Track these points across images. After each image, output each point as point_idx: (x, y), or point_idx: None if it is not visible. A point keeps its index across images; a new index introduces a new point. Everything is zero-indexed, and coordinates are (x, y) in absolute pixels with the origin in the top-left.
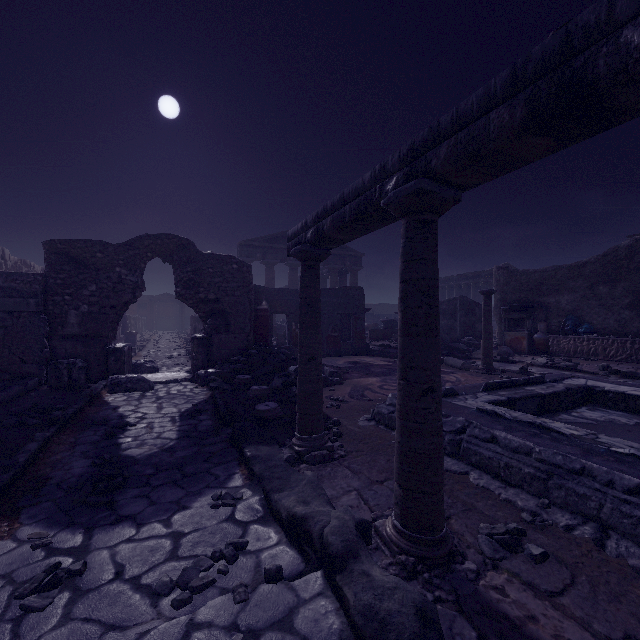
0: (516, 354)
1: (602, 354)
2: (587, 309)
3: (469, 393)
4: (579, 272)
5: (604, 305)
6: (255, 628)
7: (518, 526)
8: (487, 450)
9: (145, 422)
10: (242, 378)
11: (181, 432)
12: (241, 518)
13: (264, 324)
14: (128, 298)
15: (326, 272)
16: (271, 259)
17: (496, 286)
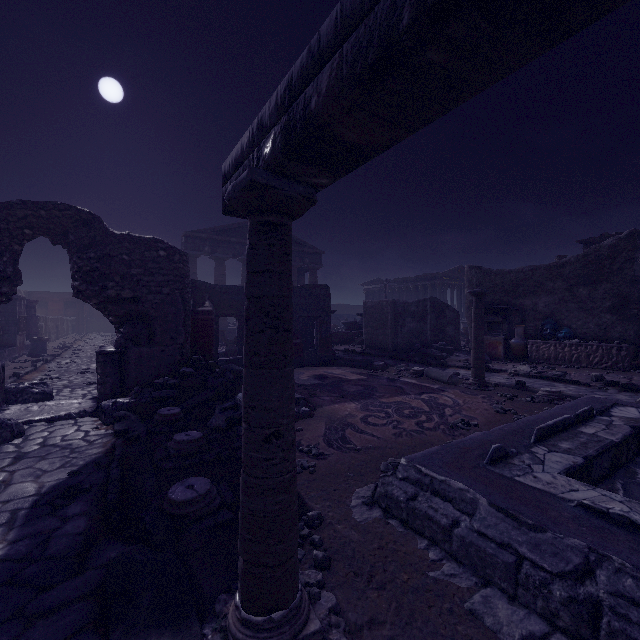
0: (492, 360)
1: (585, 361)
2: (566, 312)
3: (520, 449)
4: (558, 273)
5: (584, 308)
6: None
7: None
8: None
9: None
10: (166, 414)
11: (3, 566)
12: None
13: (207, 330)
14: None
15: None
16: (222, 254)
17: (468, 287)
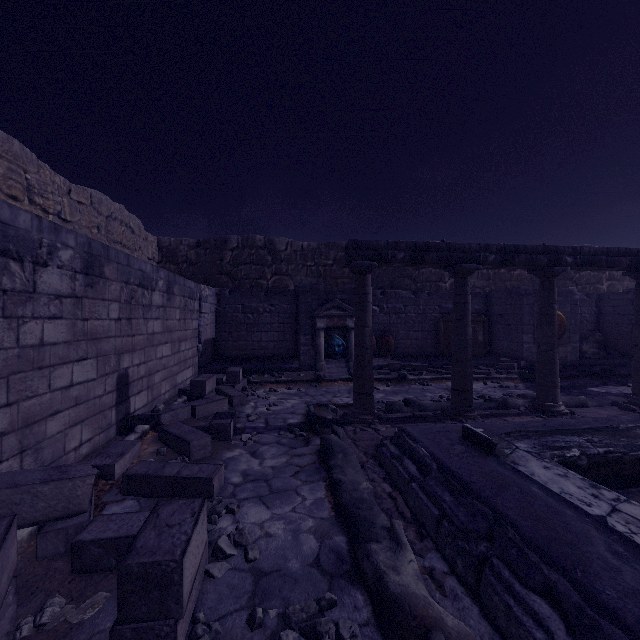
0: None
1: None
2: None
3: None
4: None
5: None
6: None
7: None
8: None
9: None
10: None
11: None
12: None
13: None
14: None
15: None
16: None
17: None
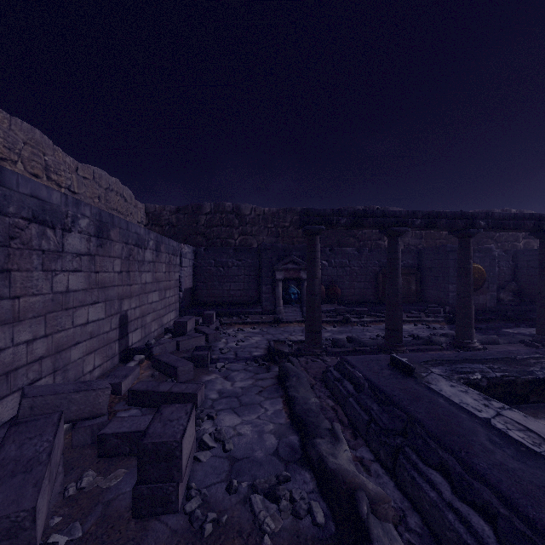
0: None
1: None
2: None
3: None
4: None
5: None
6: None
7: None
8: None
9: None
10: None
11: None
12: None
13: None
14: None
15: None
16: None
17: None
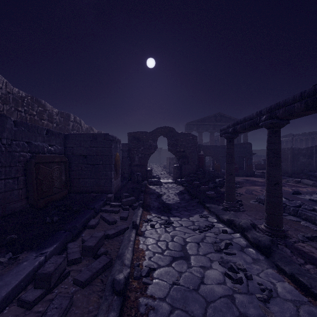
0: None
1: None
2: None
3: (308, 194)
4: None
5: None
6: (222, 239)
7: (316, 235)
8: (310, 213)
9: (166, 195)
10: (196, 183)
11: (180, 198)
12: (210, 221)
13: (201, 161)
14: (153, 151)
15: None
16: (201, 130)
17: None
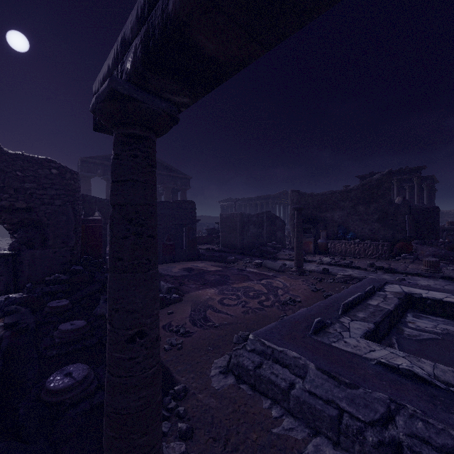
0: (306, 254)
1: (363, 254)
2: (351, 222)
3: (333, 320)
4: (347, 196)
5: (362, 219)
6: None
7: None
8: None
9: None
10: (55, 306)
11: None
12: None
13: (97, 235)
14: None
15: (161, 190)
16: None
17: (291, 204)
